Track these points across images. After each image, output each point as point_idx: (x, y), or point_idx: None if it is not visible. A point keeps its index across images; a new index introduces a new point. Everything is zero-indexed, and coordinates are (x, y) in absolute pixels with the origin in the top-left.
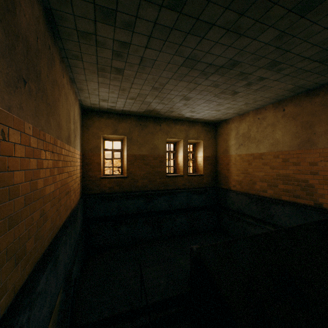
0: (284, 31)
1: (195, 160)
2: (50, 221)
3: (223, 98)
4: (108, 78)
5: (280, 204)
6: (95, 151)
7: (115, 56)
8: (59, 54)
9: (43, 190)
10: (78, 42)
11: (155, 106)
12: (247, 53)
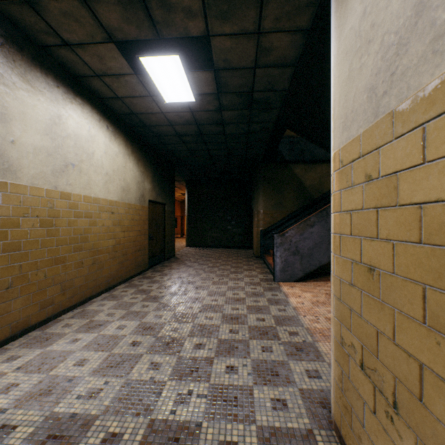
0: None
1: None
2: None
3: None
4: None
5: None
6: None
7: None
8: None
9: None
10: None
11: None
12: None
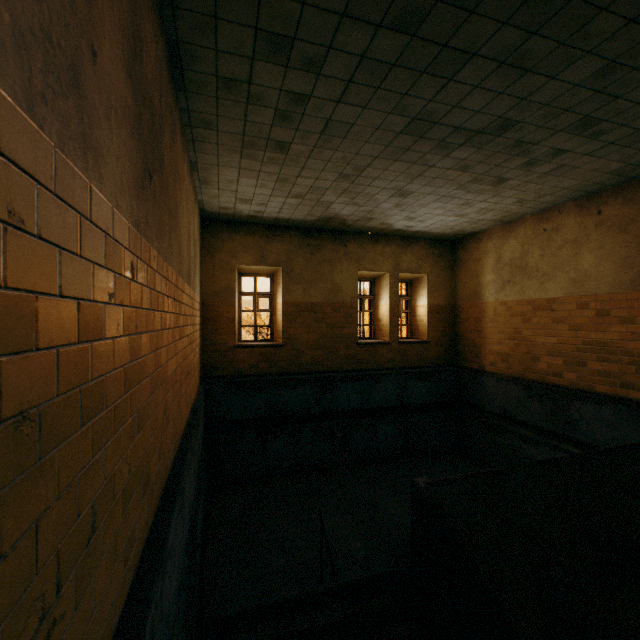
0: (615, 60)
1: (411, 312)
2: (172, 423)
3: (474, 192)
4: (259, 159)
5: (592, 400)
6: (225, 297)
7: (279, 120)
8: (180, 119)
9: (166, 367)
10: (215, 97)
11: (338, 209)
12: (535, 103)
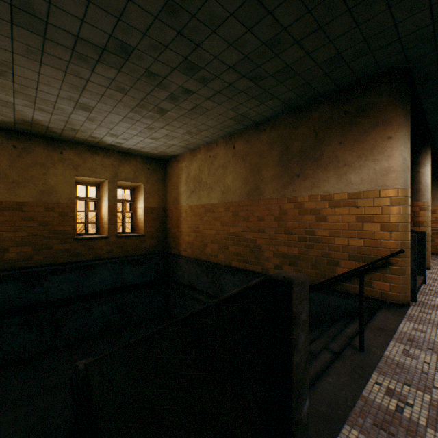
0: None
1: (134, 212)
2: None
3: (149, 117)
4: None
5: (230, 272)
6: None
7: None
8: None
9: None
10: None
11: (29, 113)
12: (134, 29)
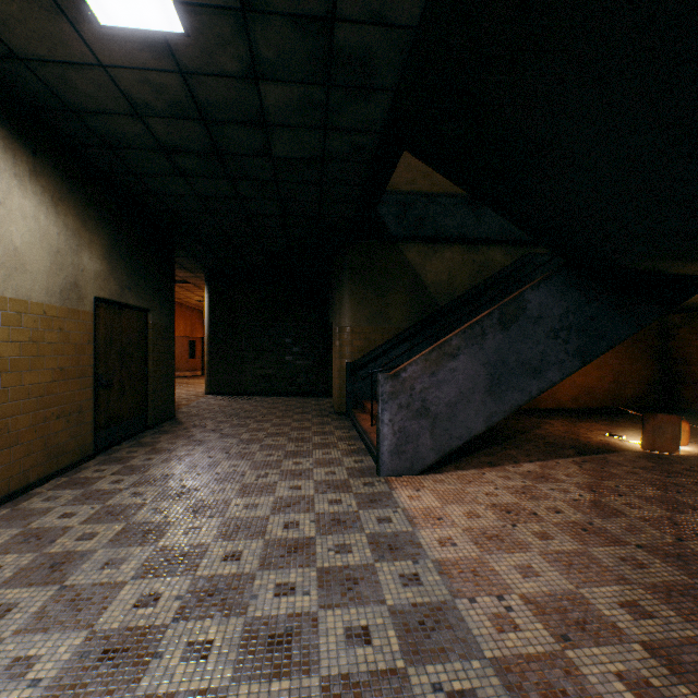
0: None
1: None
2: None
3: None
4: None
5: None
6: None
7: None
8: None
9: None
10: None
11: None
12: None
